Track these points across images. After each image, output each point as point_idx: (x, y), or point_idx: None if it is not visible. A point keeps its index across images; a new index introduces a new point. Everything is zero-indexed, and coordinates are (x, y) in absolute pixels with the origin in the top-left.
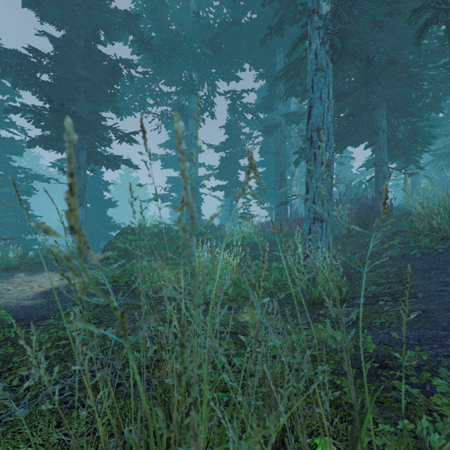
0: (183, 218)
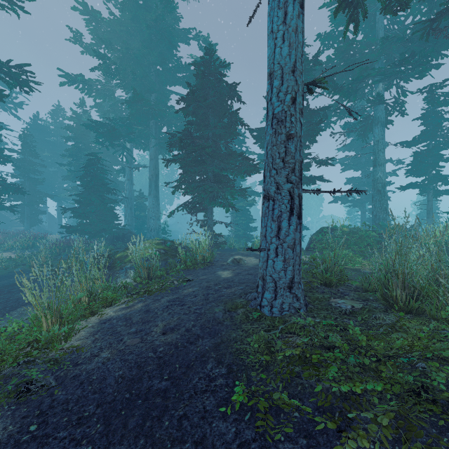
0: (364, 218)
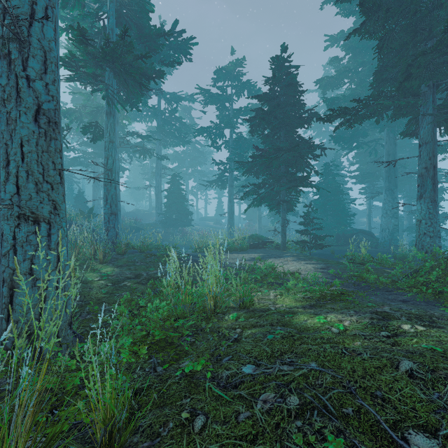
0: None
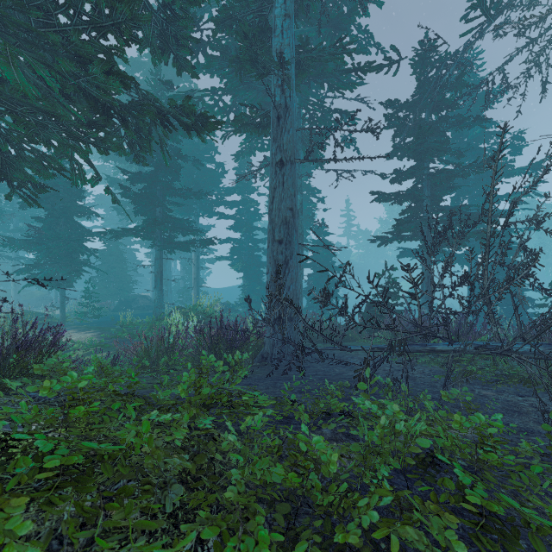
0: None
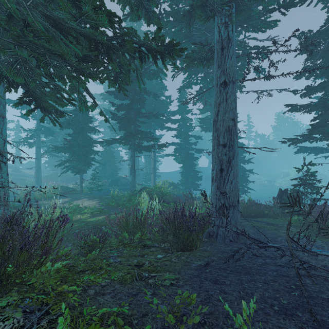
0: None
